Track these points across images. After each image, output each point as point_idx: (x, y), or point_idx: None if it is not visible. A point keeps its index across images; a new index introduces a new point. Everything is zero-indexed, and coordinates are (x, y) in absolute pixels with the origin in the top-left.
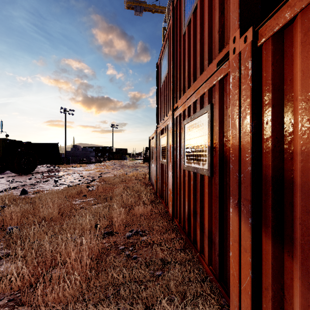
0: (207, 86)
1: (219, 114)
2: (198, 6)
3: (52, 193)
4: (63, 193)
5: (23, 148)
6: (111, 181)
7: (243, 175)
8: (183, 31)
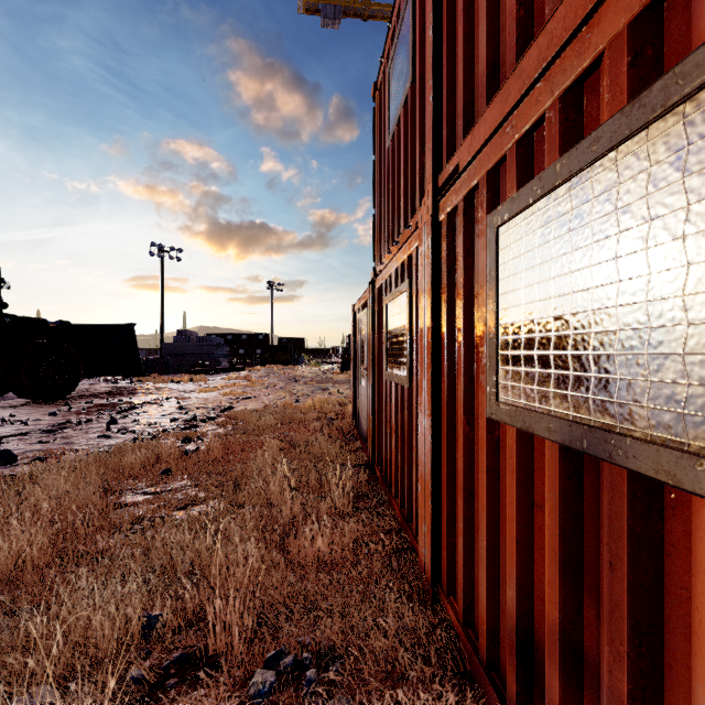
0: None
1: None
2: None
3: (71, 465)
4: (107, 461)
5: (46, 337)
6: (252, 424)
7: None
8: None
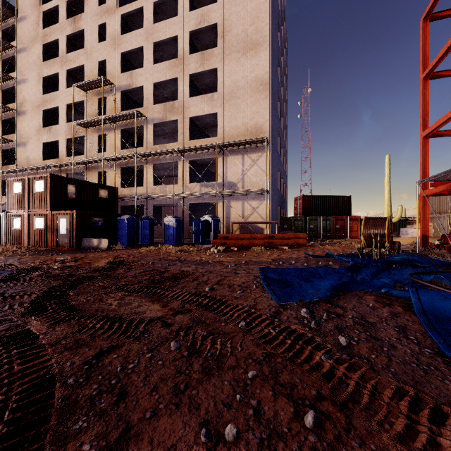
0: (44, 213)
1: (47, 219)
2: (41, 194)
3: None
4: None
5: None
6: None
7: (50, 228)
8: (35, 192)
